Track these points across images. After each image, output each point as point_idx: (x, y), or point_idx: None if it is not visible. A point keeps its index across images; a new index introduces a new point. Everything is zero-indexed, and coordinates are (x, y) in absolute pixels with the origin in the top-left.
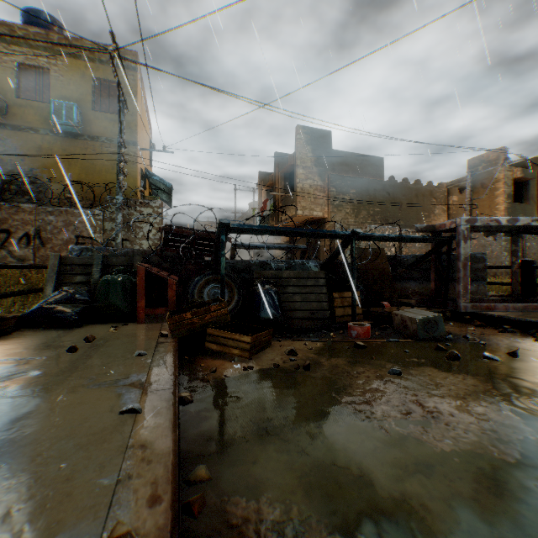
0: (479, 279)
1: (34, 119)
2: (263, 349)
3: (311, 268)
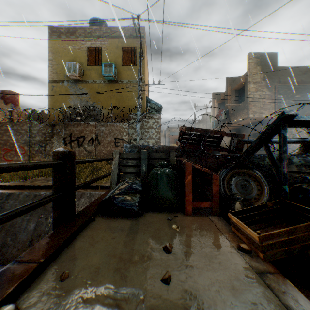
0: None
1: (94, 76)
2: None
3: None
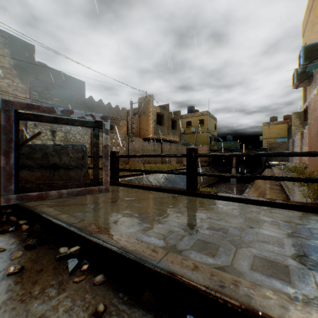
0: (80, 166)
1: None
2: None
3: None
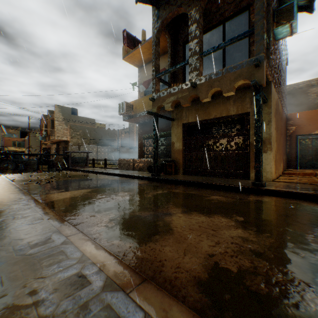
0: (84, 162)
1: None
2: (17, 173)
3: (35, 160)
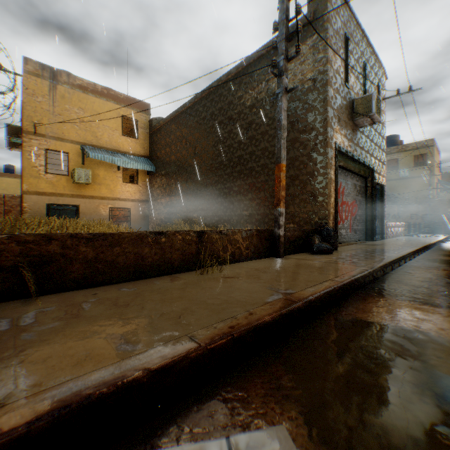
0: None
1: (391, 176)
2: None
3: None
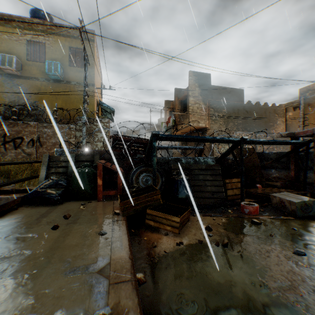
0: None
1: (36, 72)
2: (185, 224)
3: (209, 162)
